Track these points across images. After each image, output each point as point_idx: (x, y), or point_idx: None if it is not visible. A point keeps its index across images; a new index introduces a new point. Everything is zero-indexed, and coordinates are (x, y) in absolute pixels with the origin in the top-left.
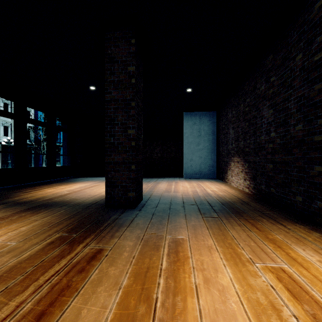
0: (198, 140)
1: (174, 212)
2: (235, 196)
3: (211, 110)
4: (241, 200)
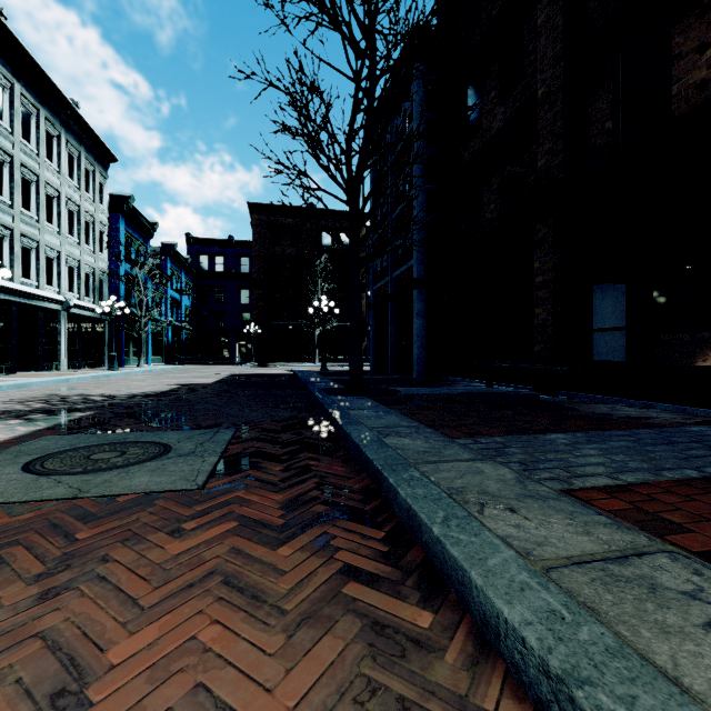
0: (621, 323)
1: None
2: None
3: None
4: None
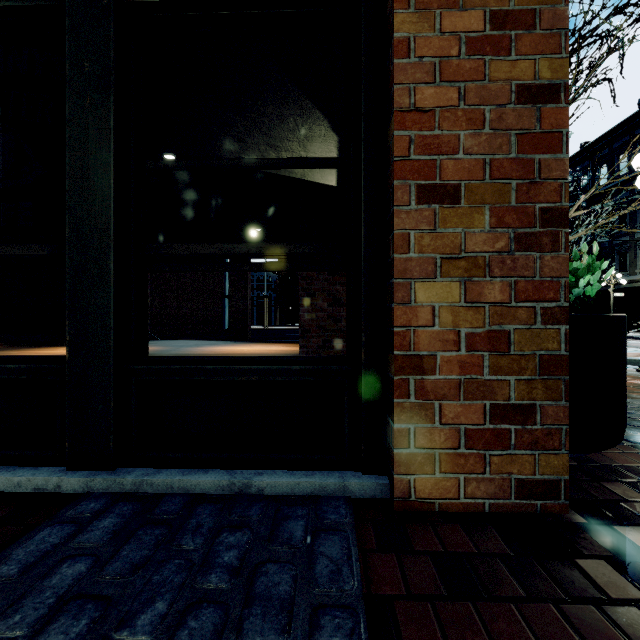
0: None
1: None
2: None
3: None
4: (1, 347)
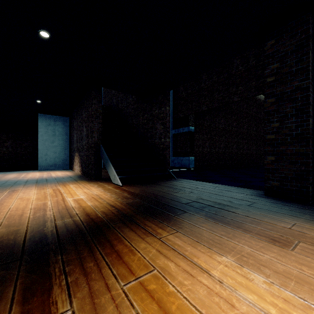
0: (53, 138)
1: (17, 184)
2: (68, 176)
3: (64, 116)
4: (70, 177)
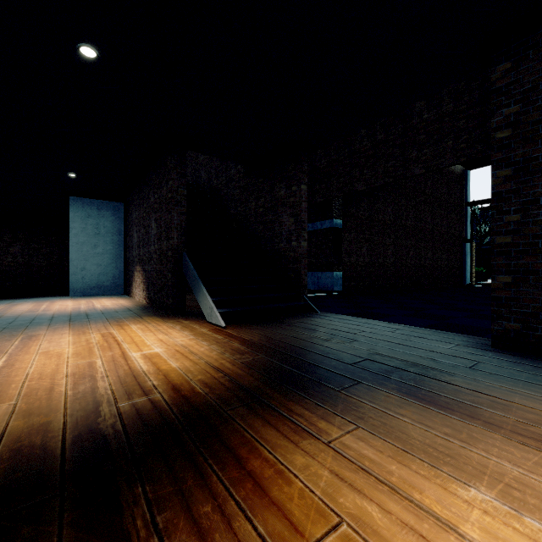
0: (95, 241)
1: (36, 324)
2: (125, 307)
3: (115, 201)
4: (128, 309)
